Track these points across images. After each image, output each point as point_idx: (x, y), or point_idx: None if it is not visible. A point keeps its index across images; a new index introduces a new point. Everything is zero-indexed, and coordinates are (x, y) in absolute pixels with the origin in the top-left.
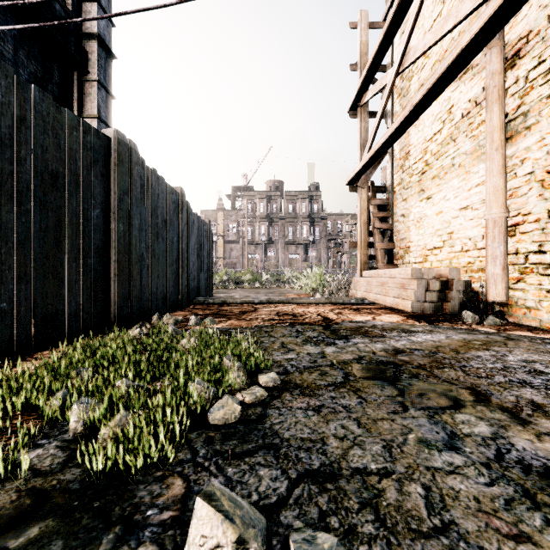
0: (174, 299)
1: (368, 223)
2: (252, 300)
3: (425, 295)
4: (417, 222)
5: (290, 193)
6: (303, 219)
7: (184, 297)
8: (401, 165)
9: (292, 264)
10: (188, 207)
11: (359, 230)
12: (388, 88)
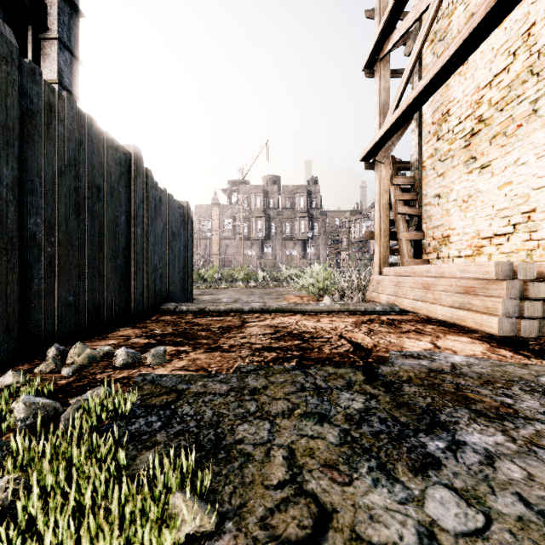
0: (119, 309)
1: (389, 208)
2: (240, 307)
3: (522, 306)
4: (462, 201)
5: (288, 188)
6: (302, 214)
7: (140, 306)
8: (435, 131)
9: (290, 261)
10: (149, 177)
11: (378, 217)
12: (434, 4)
